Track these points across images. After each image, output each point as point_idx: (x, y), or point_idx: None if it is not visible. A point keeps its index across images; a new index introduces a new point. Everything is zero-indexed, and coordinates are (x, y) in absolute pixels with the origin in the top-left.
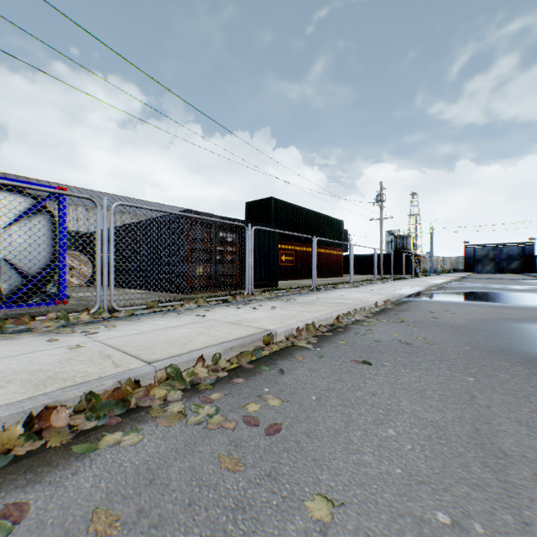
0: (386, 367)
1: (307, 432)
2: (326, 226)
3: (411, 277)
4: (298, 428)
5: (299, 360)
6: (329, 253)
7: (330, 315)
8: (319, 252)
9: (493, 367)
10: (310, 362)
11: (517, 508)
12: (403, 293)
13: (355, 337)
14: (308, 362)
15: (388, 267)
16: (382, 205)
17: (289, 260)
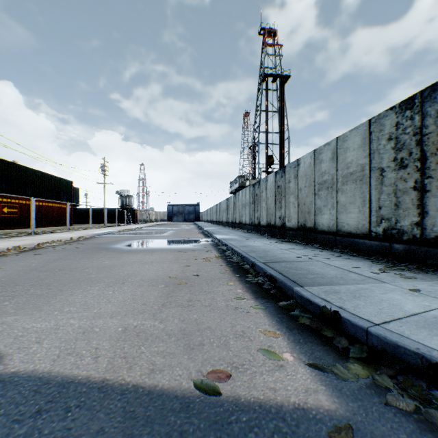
0: (48, 254)
1: (4, 264)
2: (56, 184)
3: (124, 225)
4: (1, 264)
5: (7, 257)
6: (59, 207)
7: (33, 243)
8: (48, 206)
9: (90, 250)
10: (13, 257)
11: (53, 262)
12: (97, 233)
13: (44, 250)
14: (11, 257)
15: (114, 218)
16: (105, 174)
17: (13, 212)
